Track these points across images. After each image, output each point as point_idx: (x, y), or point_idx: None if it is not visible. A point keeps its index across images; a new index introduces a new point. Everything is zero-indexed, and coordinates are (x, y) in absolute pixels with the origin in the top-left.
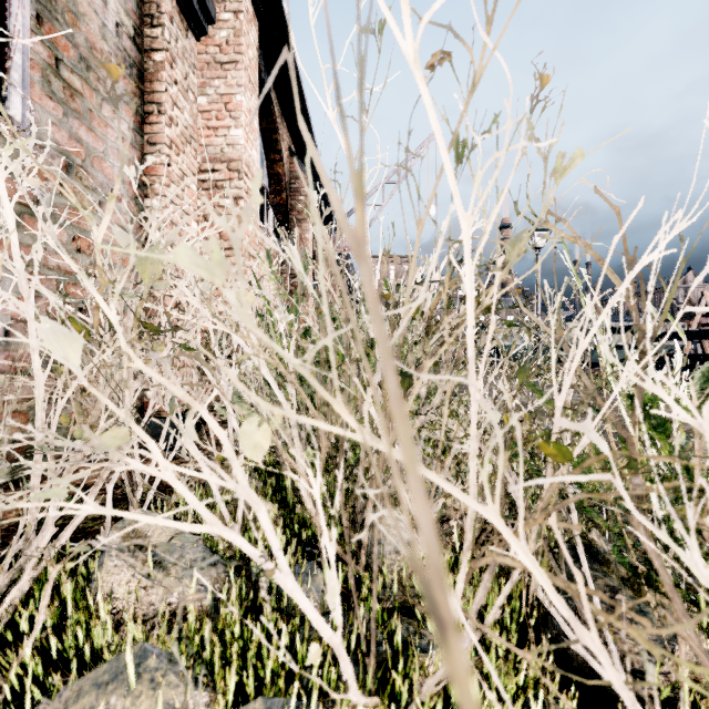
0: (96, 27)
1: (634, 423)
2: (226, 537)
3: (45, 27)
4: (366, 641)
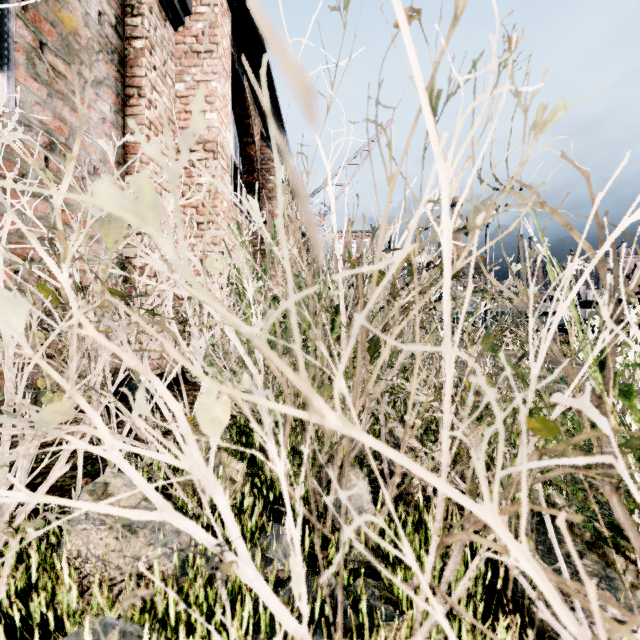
0: (79, 14)
1: (605, 390)
2: (178, 525)
3: (30, 12)
4: (332, 609)
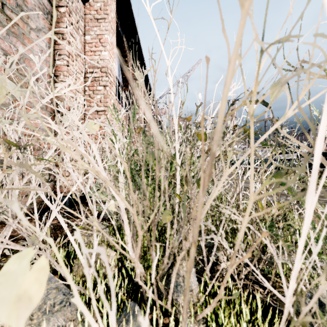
0: None
1: None
2: None
3: None
4: None
